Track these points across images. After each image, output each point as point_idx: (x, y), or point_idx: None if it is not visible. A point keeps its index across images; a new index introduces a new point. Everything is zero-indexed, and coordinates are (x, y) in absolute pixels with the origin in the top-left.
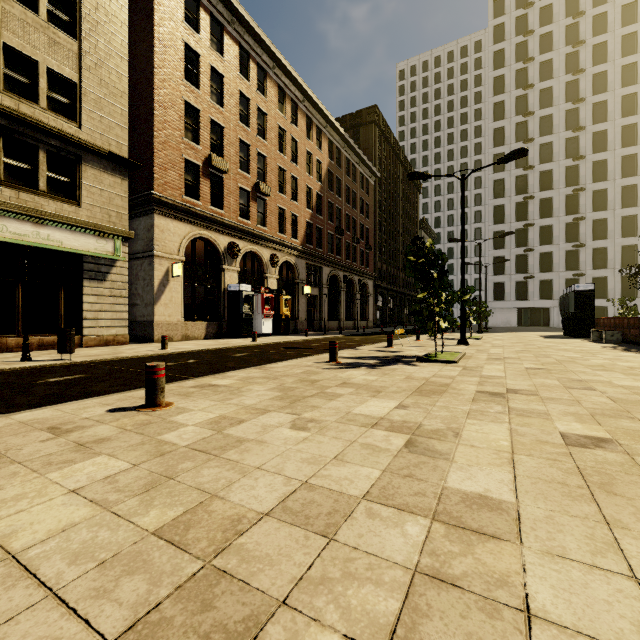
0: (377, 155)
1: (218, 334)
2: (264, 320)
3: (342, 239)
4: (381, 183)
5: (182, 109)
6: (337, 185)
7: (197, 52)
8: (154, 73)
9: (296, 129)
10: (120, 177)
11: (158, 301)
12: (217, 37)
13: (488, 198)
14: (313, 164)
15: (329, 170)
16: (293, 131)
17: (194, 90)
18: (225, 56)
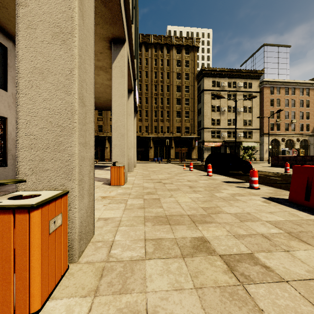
0: None
1: None
2: None
3: None
4: None
5: (269, 113)
6: None
7: (273, 98)
8: (263, 109)
9: (308, 96)
10: (257, 132)
11: (264, 153)
12: (278, 90)
13: None
14: None
15: None
16: (307, 98)
17: (272, 107)
18: (280, 94)
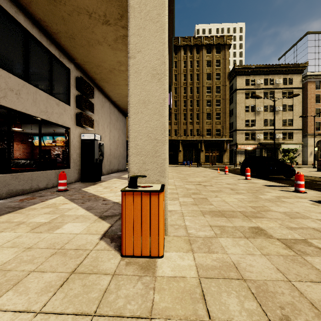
0: None
1: None
2: None
3: None
4: None
5: (315, 111)
6: None
7: (319, 94)
8: (307, 107)
9: None
10: (300, 132)
11: (308, 156)
12: None
13: None
14: None
15: None
16: None
17: (318, 104)
18: None
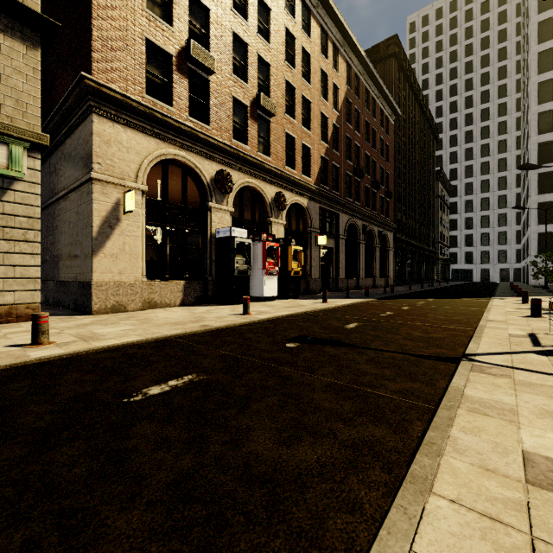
0: (397, 93)
1: (202, 298)
2: (266, 278)
3: (361, 182)
4: (400, 125)
5: None
6: (355, 119)
7: None
8: None
9: (308, 39)
10: (23, 43)
11: (100, 250)
12: None
13: (530, 134)
14: (328, 87)
15: (346, 99)
16: (304, 41)
17: None
18: None
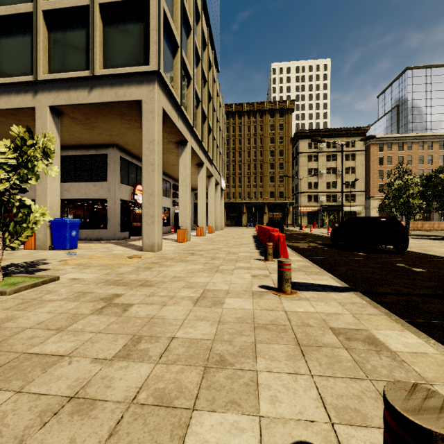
0: None
1: None
2: None
3: None
4: None
5: (378, 173)
6: None
7: (382, 156)
8: (370, 169)
9: (431, 151)
10: (363, 194)
11: None
12: (390, 146)
13: None
14: None
15: None
16: (429, 152)
17: (381, 166)
18: (392, 150)
